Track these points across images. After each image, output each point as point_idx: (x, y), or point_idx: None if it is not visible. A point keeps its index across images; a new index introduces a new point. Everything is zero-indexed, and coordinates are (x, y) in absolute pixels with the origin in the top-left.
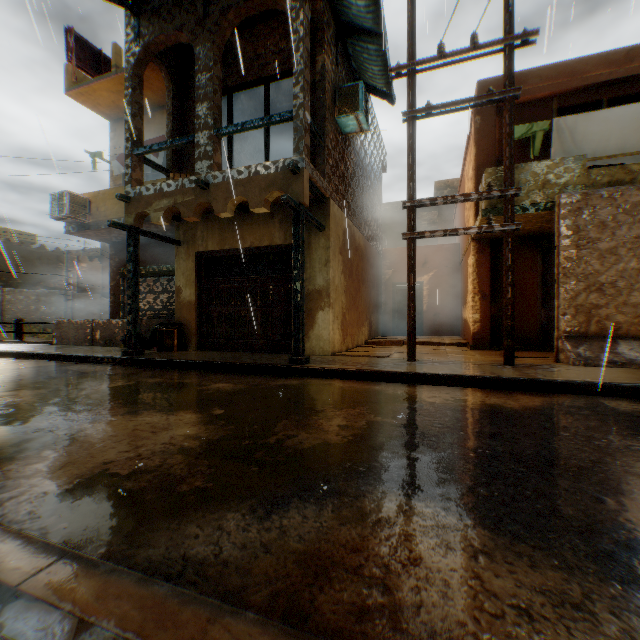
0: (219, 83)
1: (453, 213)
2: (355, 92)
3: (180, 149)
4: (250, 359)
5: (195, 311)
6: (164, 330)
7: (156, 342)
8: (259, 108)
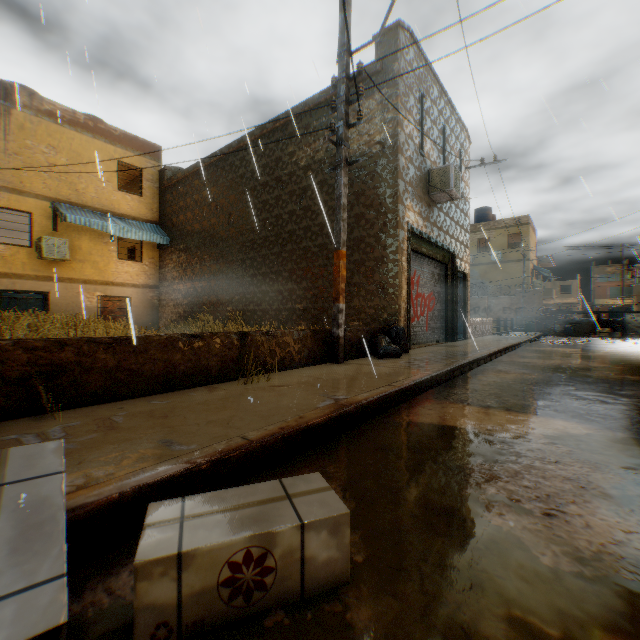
0: None
1: None
2: None
3: None
4: None
5: None
6: None
7: None
8: None
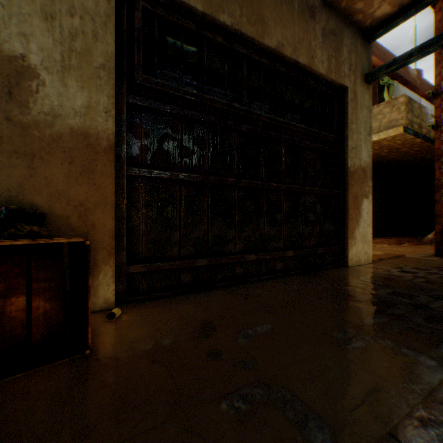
0: None
1: None
2: None
3: None
4: (440, 299)
5: (113, 171)
6: None
7: None
8: None
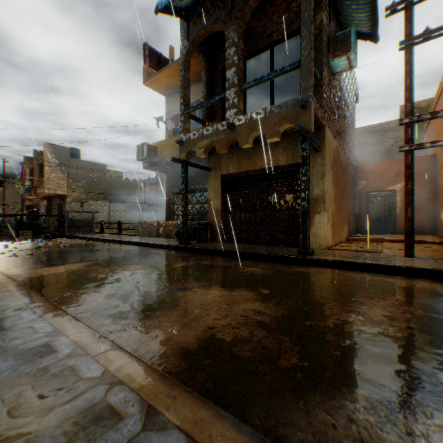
0: (241, 53)
1: (418, 130)
2: (347, 37)
3: (210, 106)
4: (264, 250)
5: (220, 215)
6: (201, 228)
7: (196, 236)
8: (260, 69)
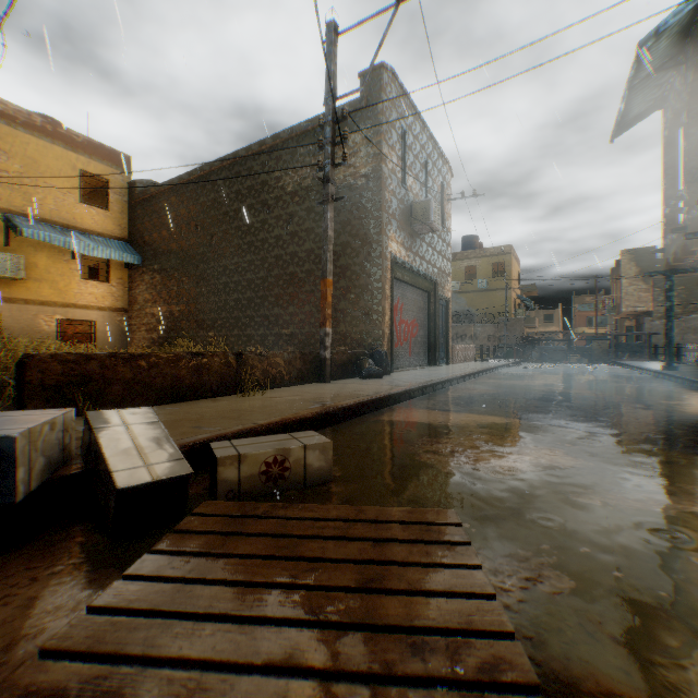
0: (696, 132)
1: None
2: None
3: None
4: None
5: None
6: None
7: None
8: None
